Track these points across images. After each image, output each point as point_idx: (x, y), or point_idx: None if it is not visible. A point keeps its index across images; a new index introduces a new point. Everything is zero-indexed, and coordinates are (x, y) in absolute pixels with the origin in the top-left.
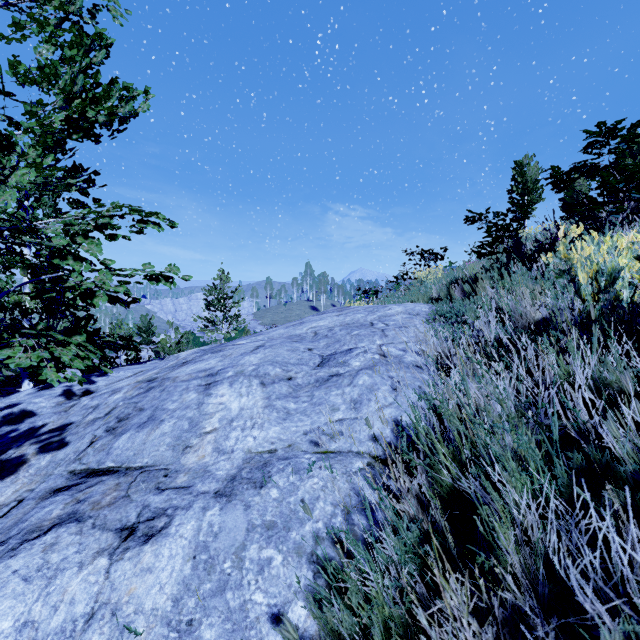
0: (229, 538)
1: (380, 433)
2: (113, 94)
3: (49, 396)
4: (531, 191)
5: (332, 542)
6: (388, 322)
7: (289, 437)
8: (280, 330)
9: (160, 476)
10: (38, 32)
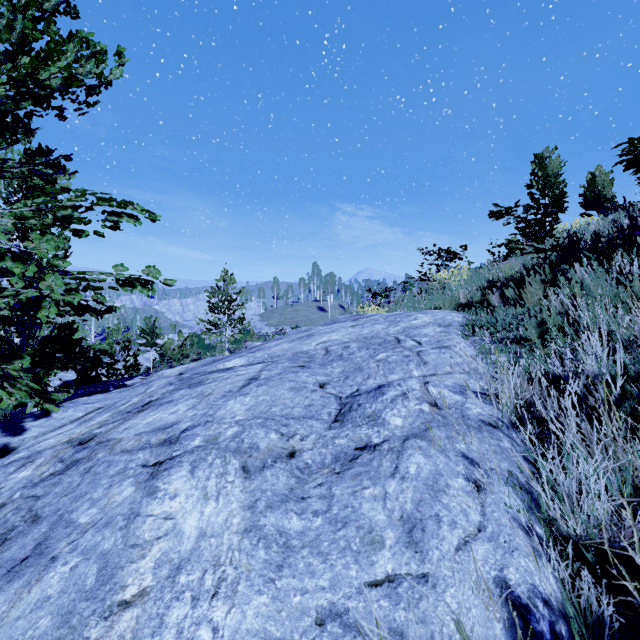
0: None
1: (485, 638)
2: (68, 48)
3: None
4: (552, 186)
5: None
6: (419, 338)
7: (286, 631)
8: (283, 344)
9: None
10: None
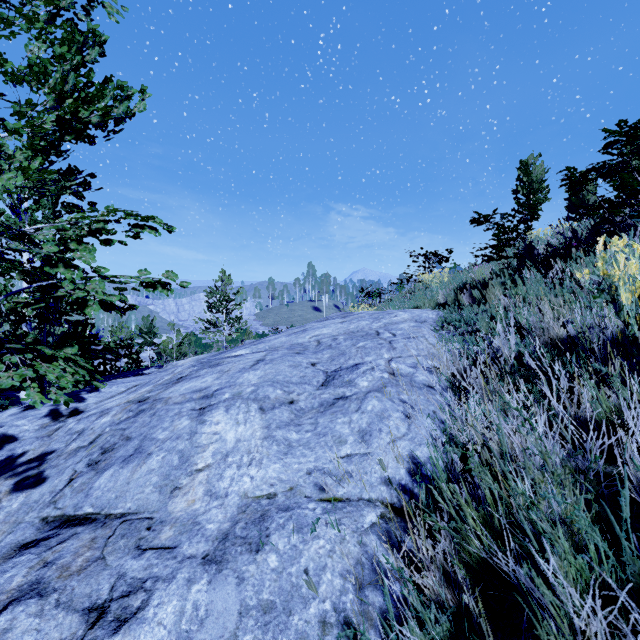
0: (217, 626)
1: (394, 474)
2: (106, 93)
3: (33, 417)
4: (537, 191)
5: (342, 630)
6: (395, 331)
7: (290, 477)
8: (282, 338)
9: (142, 529)
10: (27, 28)
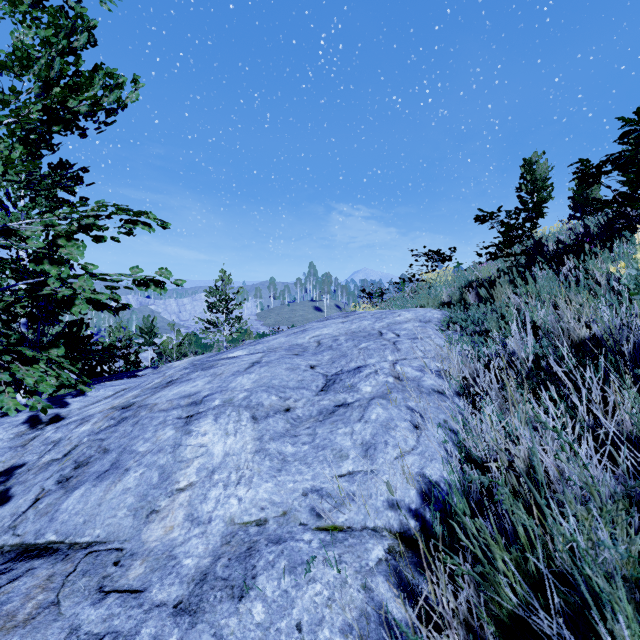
0: None
1: (403, 497)
2: (95, 81)
3: (9, 425)
4: (540, 189)
5: None
6: (399, 331)
7: (284, 499)
8: (281, 338)
9: (109, 563)
10: (10, 11)
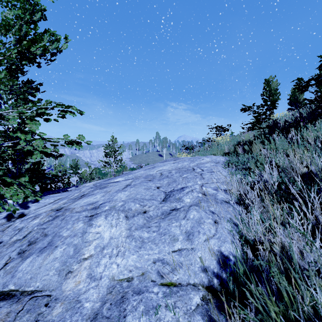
0: None
1: (209, 264)
2: (44, 37)
3: None
4: (273, 95)
5: None
6: (203, 168)
7: (142, 265)
8: (141, 171)
9: (42, 305)
10: None
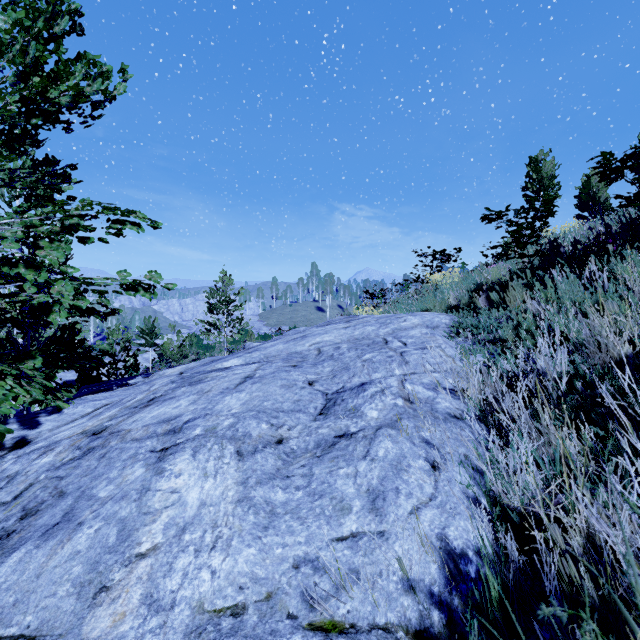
0: None
1: (421, 574)
2: (76, 69)
3: None
4: (547, 188)
5: None
6: (405, 339)
7: (269, 573)
8: (279, 345)
9: None
10: None
